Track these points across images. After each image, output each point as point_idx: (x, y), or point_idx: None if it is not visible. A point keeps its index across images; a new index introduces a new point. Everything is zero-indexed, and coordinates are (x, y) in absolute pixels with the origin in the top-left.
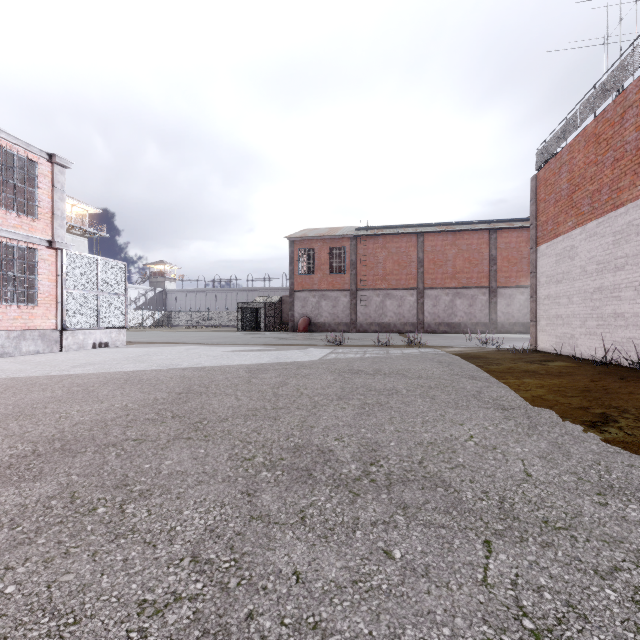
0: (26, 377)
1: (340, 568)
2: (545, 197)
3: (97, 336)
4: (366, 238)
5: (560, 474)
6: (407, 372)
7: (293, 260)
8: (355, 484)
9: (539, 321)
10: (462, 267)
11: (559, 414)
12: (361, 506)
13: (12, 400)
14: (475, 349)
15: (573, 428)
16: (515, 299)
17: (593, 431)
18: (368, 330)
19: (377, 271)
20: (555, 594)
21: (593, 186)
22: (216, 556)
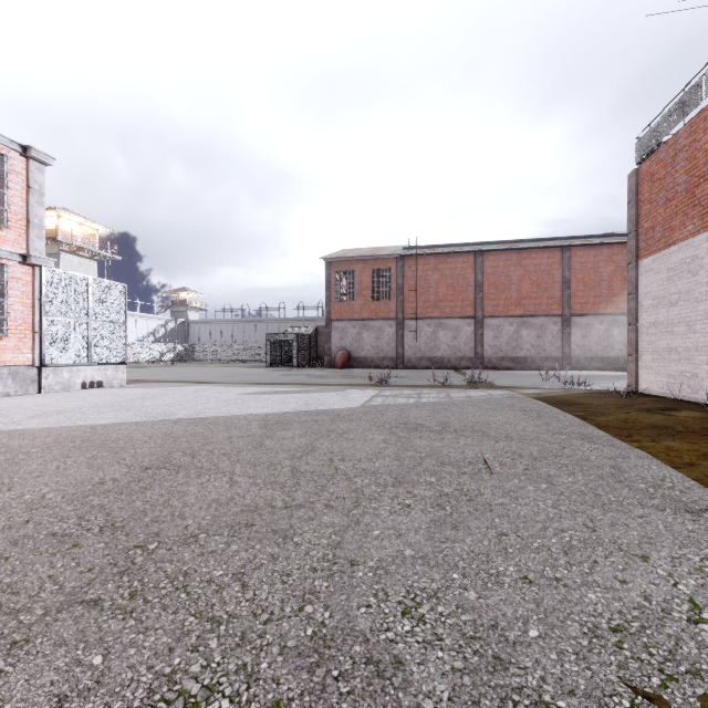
0: None
1: None
2: (650, 196)
3: (88, 374)
4: (415, 258)
5: None
6: (487, 428)
7: (330, 284)
8: None
9: (641, 355)
10: (529, 292)
11: None
12: None
13: None
14: (558, 391)
15: None
16: (593, 329)
17: None
18: (417, 366)
19: (428, 297)
20: None
21: None
22: None
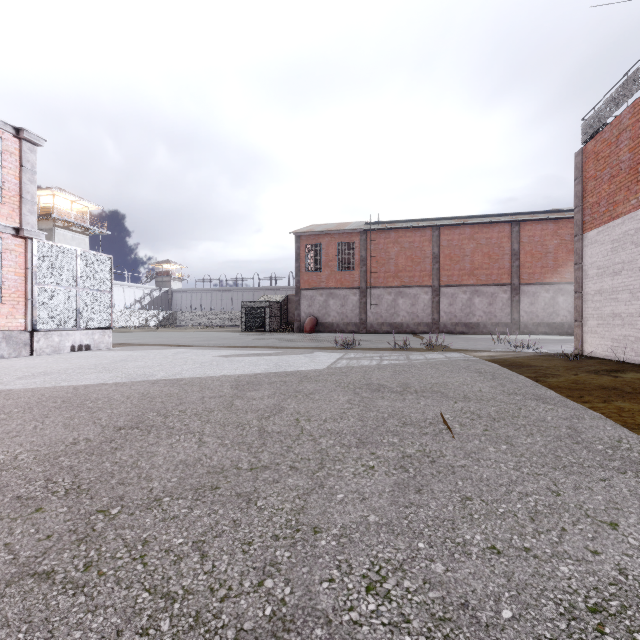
0: None
1: None
2: (595, 173)
3: (76, 338)
4: (377, 232)
5: None
6: (445, 389)
7: (299, 256)
8: None
9: (587, 321)
10: (481, 263)
11: None
12: None
13: None
14: (510, 354)
15: None
16: (539, 297)
17: None
18: (379, 331)
19: (389, 268)
20: None
21: None
22: None
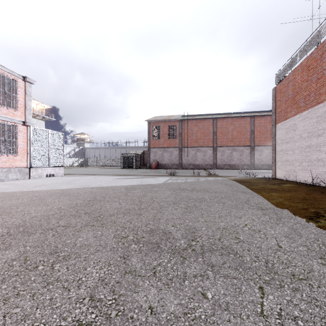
0: (9, 192)
1: (176, 304)
2: (280, 99)
3: (48, 171)
4: (187, 121)
5: (297, 246)
6: (209, 189)
7: (149, 132)
8: (184, 252)
9: (277, 163)
10: (236, 135)
11: (292, 212)
12: (187, 265)
13: (0, 204)
14: (244, 177)
15: (300, 220)
16: (263, 152)
17: (312, 221)
18: (188, 168)
19: (192, 137)
20: (305, 322)
21: (306, 92)
22: (104, 296)
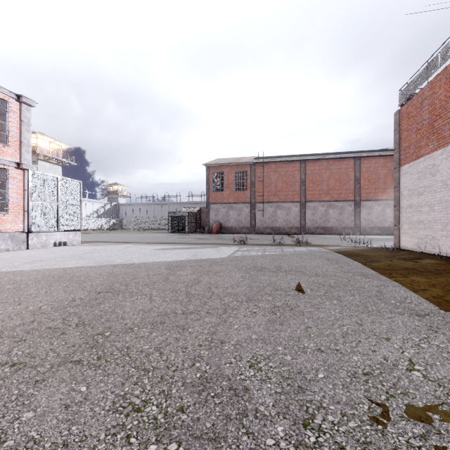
0: None
1: None
2: (407, 127)
3: (57, 237)
4: (262, 164)
5: None
6: (304, 269)
7: (209, 181)
8: None
9: (402, 225)
10: (334, 185)
11: None
12: None
13: None
14: (351, 247)
15: None
16: (374, 209)
17: None
18: (264, 232)
19: (270, 189)
20: None
21: None
22: None
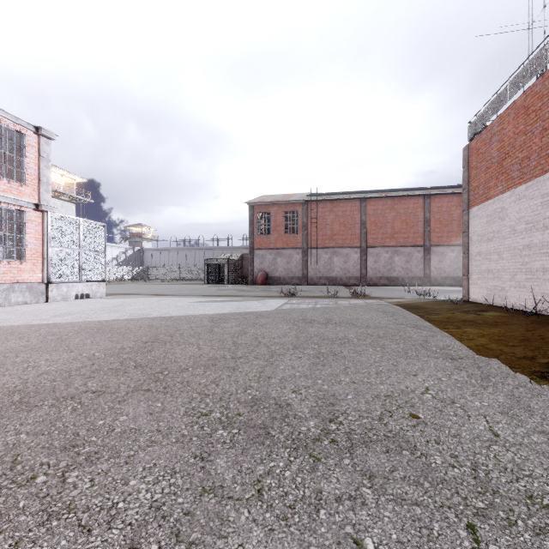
0: (8, 326)
1: None
2: (477, 165)
3: (79, 288)
4: (316, 203)
5: (528, 433)
6: (356, 321)
7: (252, 222)
8: (315, 445)
9: (471, 275)
10: (400, 228)
11: (507, 364)
12: (323, 474)
13: None
14: (414, 300)
15: (525, 379)
16: (446, 256)
17: (545, 382)
18: (318, 283)
19: (325, 232)
20: None
21: (522, 153)
22: (158, 547)
